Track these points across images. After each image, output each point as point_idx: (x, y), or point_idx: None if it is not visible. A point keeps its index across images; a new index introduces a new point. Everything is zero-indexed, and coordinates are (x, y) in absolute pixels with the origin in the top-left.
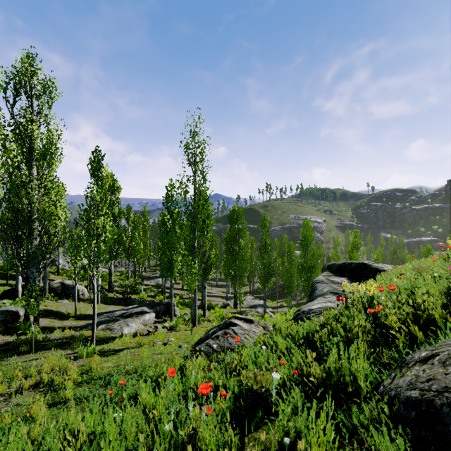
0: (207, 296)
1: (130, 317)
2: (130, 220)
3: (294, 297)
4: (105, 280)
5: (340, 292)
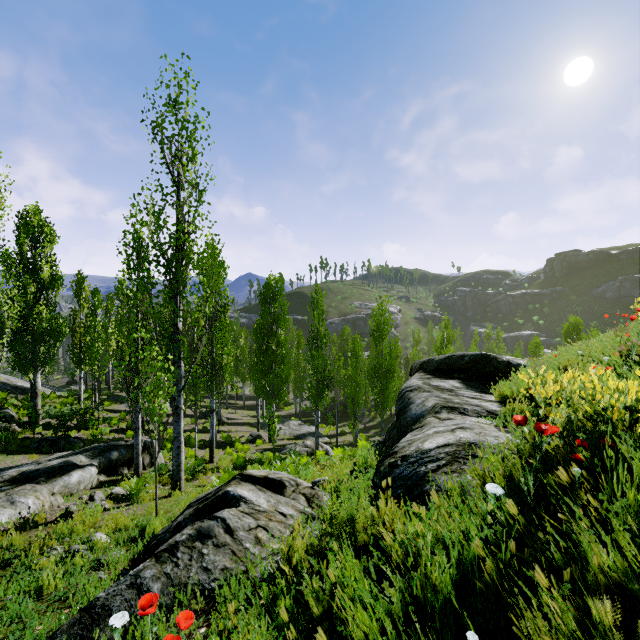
0: (226, 424)
1: (31, 481)
2: (83, 297)
3: (361, 419)
4: (27, 407)
5: (460, 405)
